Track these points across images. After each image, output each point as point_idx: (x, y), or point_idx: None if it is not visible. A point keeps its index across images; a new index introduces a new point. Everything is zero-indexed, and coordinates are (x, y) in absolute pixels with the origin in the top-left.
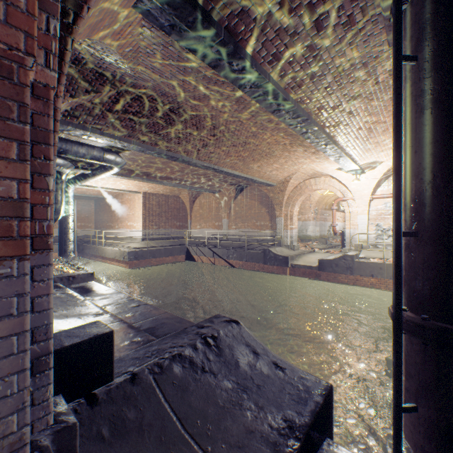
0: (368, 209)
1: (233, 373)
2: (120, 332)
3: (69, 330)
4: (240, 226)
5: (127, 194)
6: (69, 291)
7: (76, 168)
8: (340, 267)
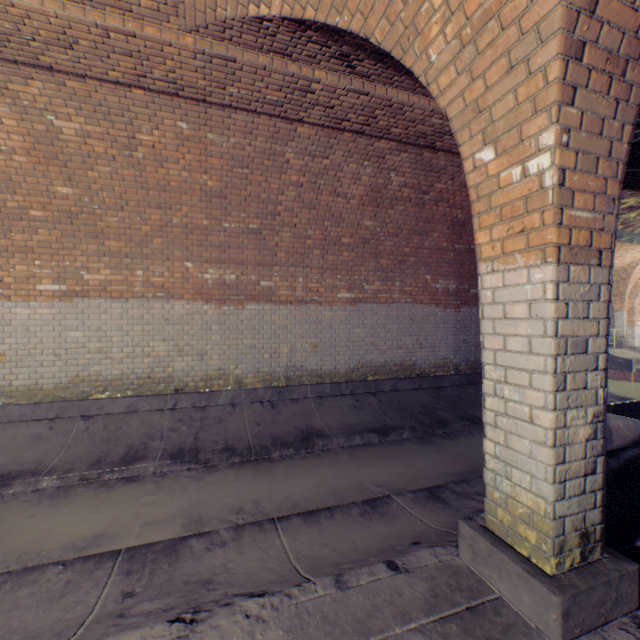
0: None
1: None
2: None
3: None
4: None
5: None
6: None
7: None
8: None
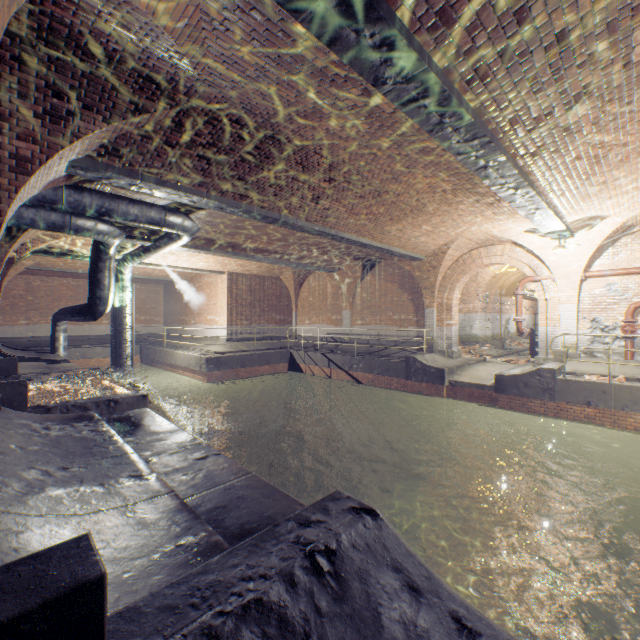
0: (577, 295)
1: None
2: (161, 520)
3: (15, 565)
4: (368, 320)
5: (206, 275)
6: (102, 428)
7: (131, 239)
8: (531, 388)
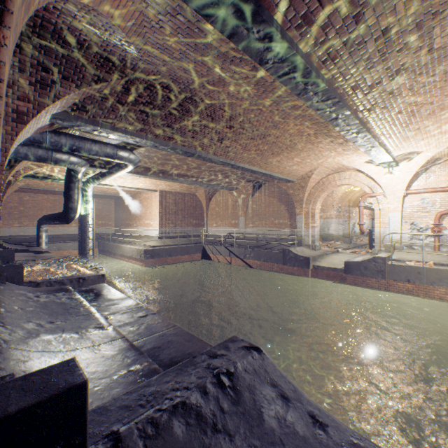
0: (401, 206)
1: (255, 433)
2: (118, 355)
3: (29, 376)
4: (257, 224)
5: (144, 192)
6: (75, 296)
7: (93, 167)
8: (369, 271)
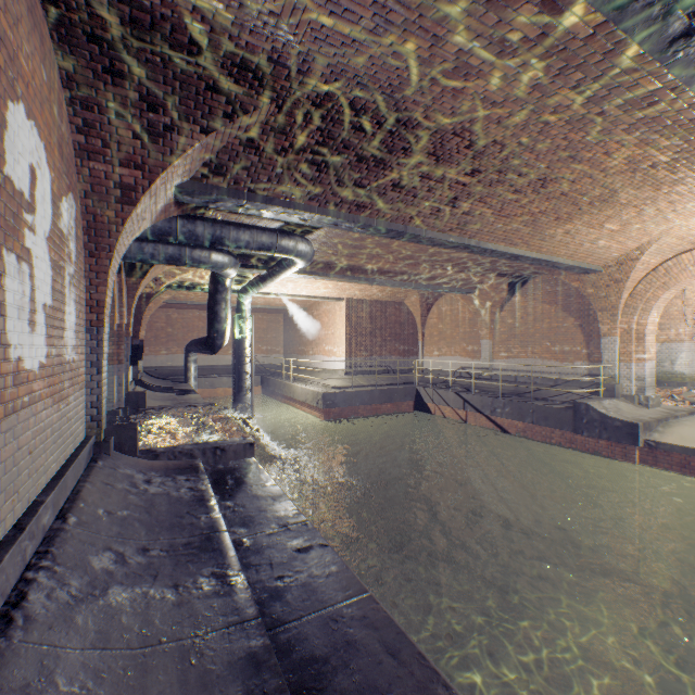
0: None
1: None
2: (231, 683)
3: None
4: (516, 352)
5: (324, 302)
6: (201, 485)
7: (247, 268)
8: None
